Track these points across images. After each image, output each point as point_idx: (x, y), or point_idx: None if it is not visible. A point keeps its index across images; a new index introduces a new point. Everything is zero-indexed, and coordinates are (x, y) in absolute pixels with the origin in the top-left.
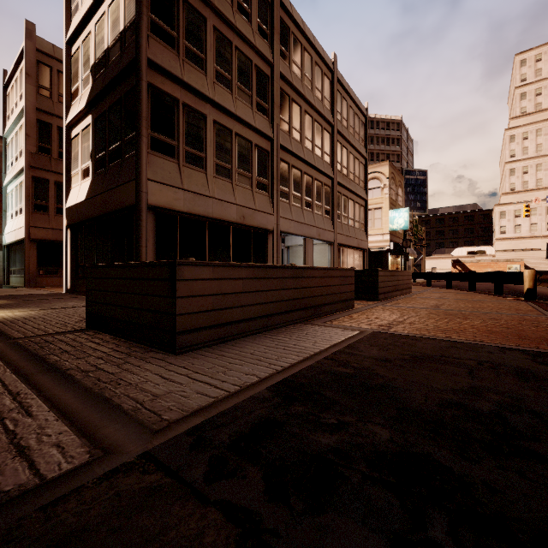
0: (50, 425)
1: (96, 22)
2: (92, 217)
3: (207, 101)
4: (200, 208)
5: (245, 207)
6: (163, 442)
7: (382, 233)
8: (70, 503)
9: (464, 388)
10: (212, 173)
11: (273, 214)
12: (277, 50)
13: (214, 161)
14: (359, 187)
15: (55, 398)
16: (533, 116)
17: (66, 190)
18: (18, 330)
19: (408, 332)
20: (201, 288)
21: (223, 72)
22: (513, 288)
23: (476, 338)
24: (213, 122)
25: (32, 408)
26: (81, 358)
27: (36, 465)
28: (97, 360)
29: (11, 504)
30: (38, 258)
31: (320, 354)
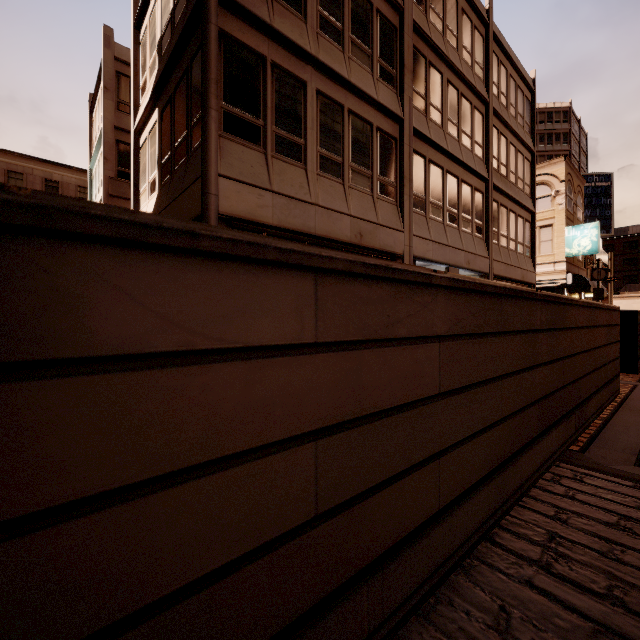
0: None
1: None
2: None
3: (307, 61)
4: (297, 220)
5: (362, 220)
6: None
7: (553, 261)
8: None
9: None
10: (315, 169)
11: (403, 231)
12: None
13: (317, 151)
14: (523, 194)
15: None
16: None
17: None
18: None
19: None
20: (242, 409)
21: (331, 18)
22: None
23: None
24: (316, 92)
25: None
26: None
27: None
28: None
29: None
30: None
31: None
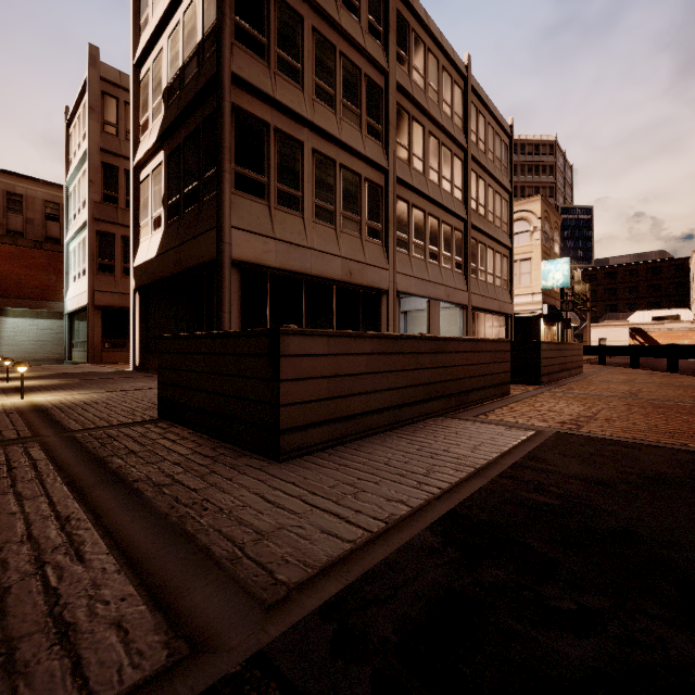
0: (109, 580)
1: (169, 35)
2: (165, 276)
3: (304, 124)
4: (296, 262)
5: (352, 260)
6: (284, 631)
7: (531, 292)
8: None
9: None
10: (311, 217)
11: (388, 269)
12: (394, 53)
13: (313, 201)
14: (500, 232)
15: (117, 530)
16: None
17: (134, 245)
18: (76, 420)
19: (612, 435)
20: (312, 368)
21: (325, 86)
22: None
23: None
24: (312, 150)
25: (84, 547)
26: (153, 463)
27: (83, 667)
28: (173, 468)
29: None
30: (103, 328)
31: (490, 467)
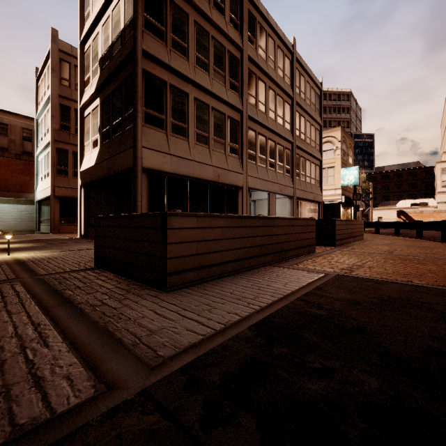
0: (63, 356)
1: (103, 24)
2: (100, 178)
3: (189, 82)
4: (184, 169)
5: (219, 168)
6: (159, 379)
7: (334, 188)
8: (76, 442)
9: (442, 334)
10: (193, 140)
11: (243, 173)
12: (246, 37)
13: (195, 131)
14: (314, 150)
15: (67, 330)
16: None
17: (80, 157)
18: (43, 268)
19: (370, 276)
20: (187, 236)
21: (202, 57)
22: None
23: (437, 283)
24: (194, 98)
25: (48, 339)
26: (90, 293)
27: (48, 397)
28: (102, 296)
29: (23, 440)
30: (61, 210)
31: (292, 295)
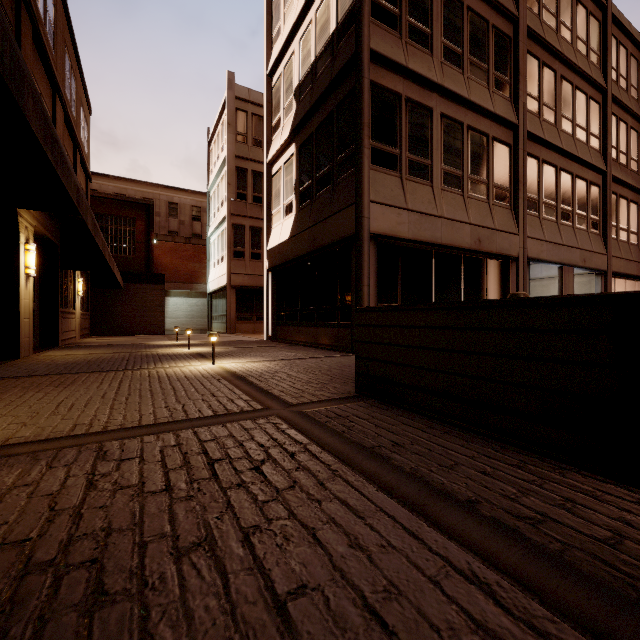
0: None
1: (300, 38)
2: (298, 256)
3: (433, 89)
4: (427, 232)
5: (481, 227)
6: None
7: None
8: None
9: None
10: (439, 185)
11: (518, 234)
12: None
13: (441, 168)
14: None
15: (616, 639)
16: None
17: (267, 231)
18: (282, 391)
19: None
20: None
21: (452, 46)
22: None
23: None
24: (440, 116)
25: None
26: (447, 467)
27: None
28: (489, 480)
29: None
30: (237, 304)
31: None
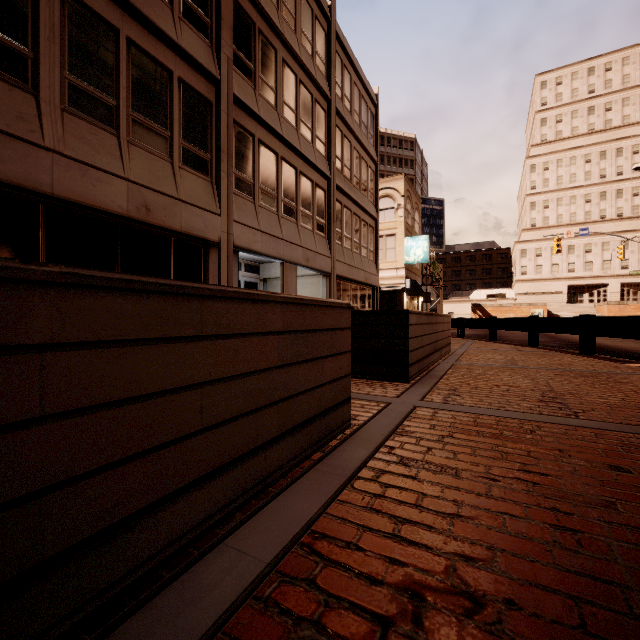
0: None
1: None
2: None
3: None
4: (9, 167)
5: (151, 190)
6: None
7: (396, 267)
8: None
9: None
10: (58, 101)
11: (219, 214)
12: None
13: (64, 76)
14: (367, 200)
15: None
16: (553, 144)
17: None
18: None
19: None
20: None
21: None
22: (562, 338)
23: None
24: None
25: None
26: None
27: None
28: None
29: None
30: None
31: None
